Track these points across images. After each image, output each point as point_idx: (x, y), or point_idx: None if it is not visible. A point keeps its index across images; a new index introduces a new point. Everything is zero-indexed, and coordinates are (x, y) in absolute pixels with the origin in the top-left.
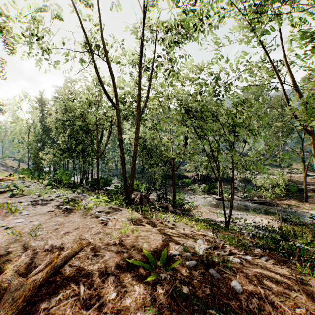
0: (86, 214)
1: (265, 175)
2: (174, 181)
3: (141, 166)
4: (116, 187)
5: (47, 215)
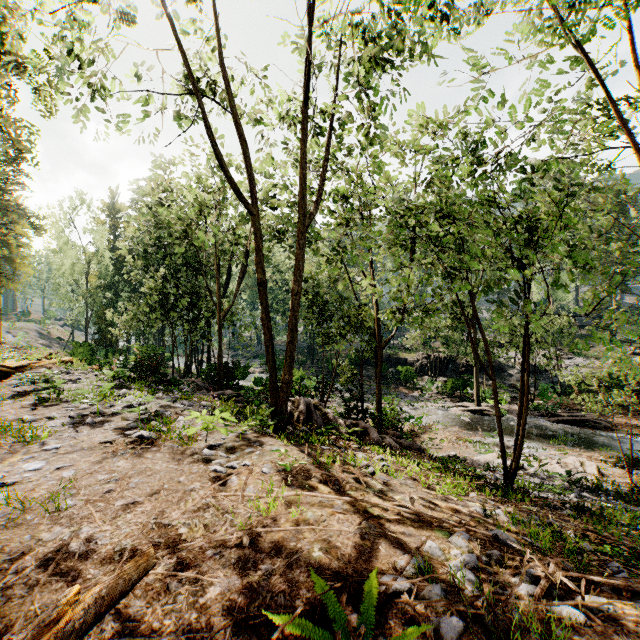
0: (183, 452)
1: (579, 360)
2: (380, 373)
3: (310, 338)
4: (258, 381)
5: (98, 452)
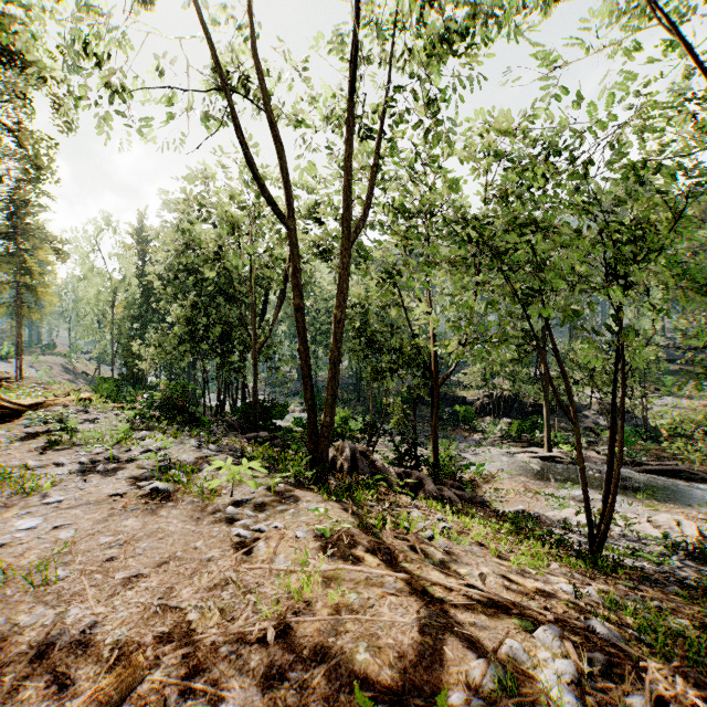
0: (204, 509)
1: (667, 400)
2: (436, 414)
3: (356, 373)
4: (298, 422)
5: (106, 507)
